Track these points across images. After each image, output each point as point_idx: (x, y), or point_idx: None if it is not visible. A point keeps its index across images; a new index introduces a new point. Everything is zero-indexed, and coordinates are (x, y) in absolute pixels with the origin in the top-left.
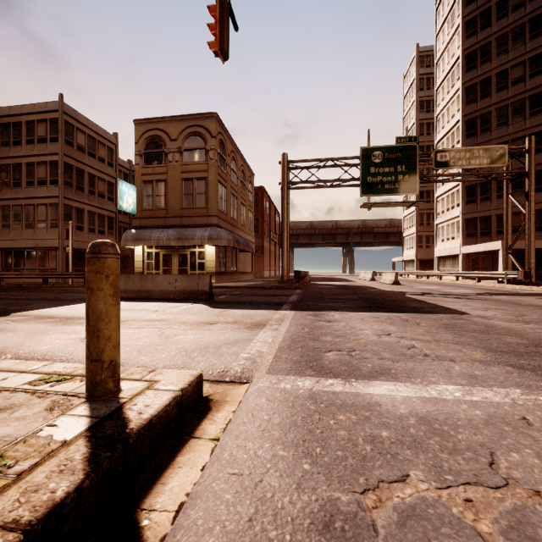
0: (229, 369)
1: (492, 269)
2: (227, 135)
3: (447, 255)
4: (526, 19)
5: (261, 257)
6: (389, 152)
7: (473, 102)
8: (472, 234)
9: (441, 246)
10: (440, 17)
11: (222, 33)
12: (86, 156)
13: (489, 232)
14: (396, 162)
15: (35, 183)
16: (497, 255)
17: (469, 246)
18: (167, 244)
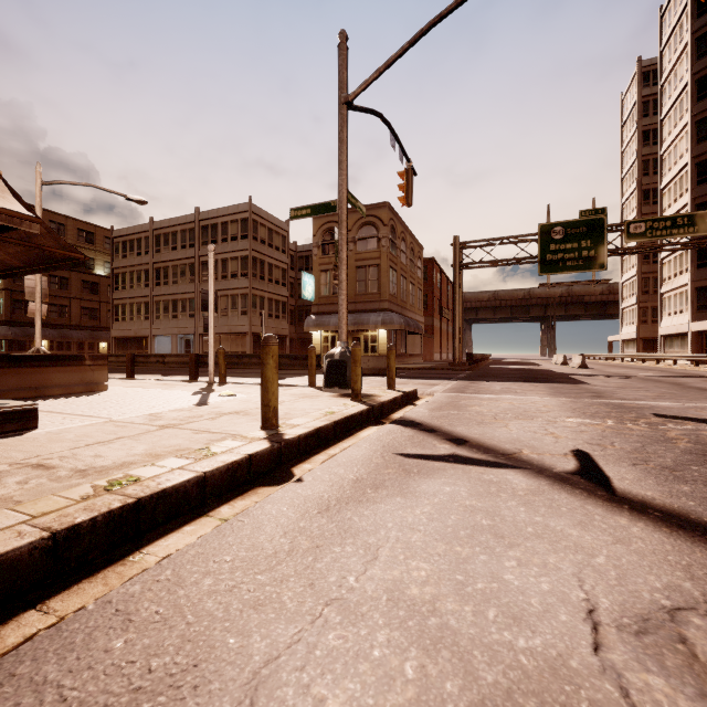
0: (424, 392)
1: None
2: (397, 219)
3: (674, 333)
4: None
5: (431, 337)
6: (572, 227)
7: (706, 139)
8: (706, 306)
9: (667, 321)
10: (666, 27)
11: (408, 192)
12: (266, 247)
13: None
14: (580, 237)
15: (229, 276)
16: None
17: (699, 323)
18: None
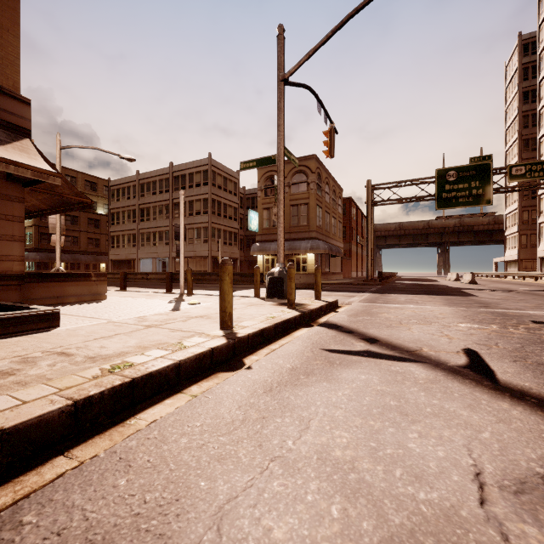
0: (344, 302)
1: None
2: (322, 167)
3: None
4: None
5: (349, 259)
6: (463, 171)
7: None
8: None
9: (543, 245)
10: (543, 7)
11: (331, 147)
12: (222, 191)
13: None
14: (470, 179)
15: (194, 214)
16: None
17: None
18: None
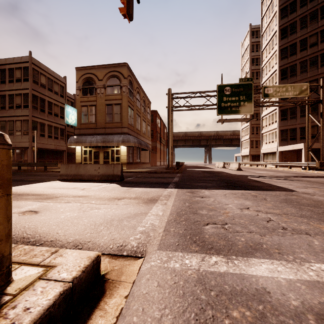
0: (126, 244)
1: (297, 161)
2: (134, 78)
3: (269, 152)
4: (318, 6)
5: (155, 153)
6: (235, 88)
7: (285, 58)
8: (285, 139)
9: (265, 146)
10: (265, 6)
11: (128, 1)
12: (46, 90)
13: (295, 138)
14: (239, 93)
15: (14, 107)
16: (300, 152)
17: (283, 147)
18: (96, 145)
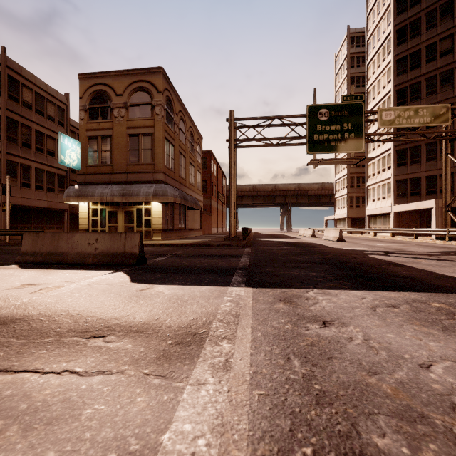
0: None
1: (420, 226)
2: (175, 94)
3: (378, 213)
4: None
5: (209, 215)
6: (336, 110)
7: (404, 73)
8: (403, 194)
9: (372, 205)
10: None
11: None
12: (34, 113)
13: (418, 192)
14: (342, 120)
15: None
16: (425, 213)
17: (401, 205)
18: (110, 200)
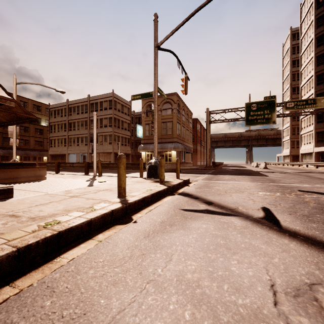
0: (193, 180)
1: None
2: (180, 100)
3: (307, 152)
4: None
5: (196, 154)
6: (260, 104)
7: (321, 64)
8: (321, 140)
9: (303, 147)
10: (303, 13)
11: (185, 88)
12: (120, 113)
13: None
14: (264, 109)
15: (103, 126)
16: None
17: (318, 148)
18: None
